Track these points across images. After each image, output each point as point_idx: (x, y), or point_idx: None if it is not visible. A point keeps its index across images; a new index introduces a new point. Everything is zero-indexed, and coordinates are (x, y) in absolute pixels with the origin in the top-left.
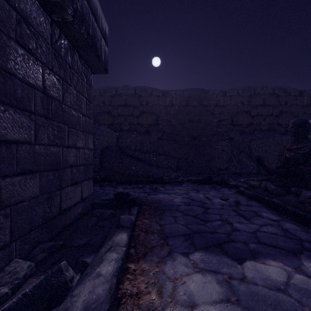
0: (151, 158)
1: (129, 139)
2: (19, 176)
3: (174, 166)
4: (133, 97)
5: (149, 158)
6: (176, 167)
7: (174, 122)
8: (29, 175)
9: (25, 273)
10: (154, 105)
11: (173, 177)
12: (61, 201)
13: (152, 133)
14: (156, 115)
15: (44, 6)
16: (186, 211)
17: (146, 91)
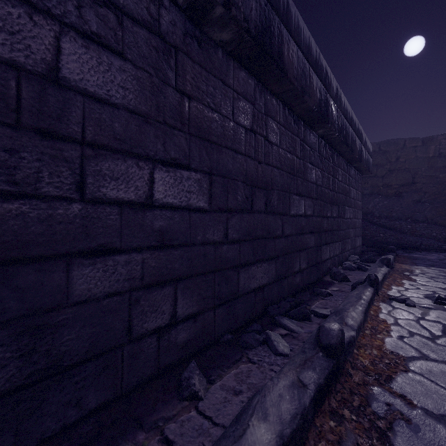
0: (403, 226)
1: (371, 204)
2: (351, 229)
3: (441, 236)
4: (376, 155)
5: (400, 226)
6: (445, 239)
7: (444, 178)
8: (352, 229)
9: (358, 258)
10: (408, 160)
11: (435, 247)
12: (355, 242)
13: (405, 196)
14: (412, 172)
15: (354, 167)
16: (436, 261)
17: (395, 145)
